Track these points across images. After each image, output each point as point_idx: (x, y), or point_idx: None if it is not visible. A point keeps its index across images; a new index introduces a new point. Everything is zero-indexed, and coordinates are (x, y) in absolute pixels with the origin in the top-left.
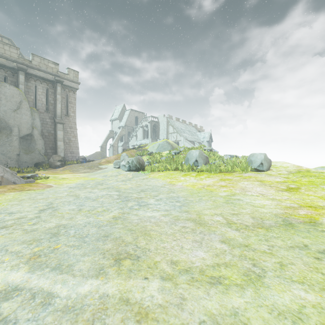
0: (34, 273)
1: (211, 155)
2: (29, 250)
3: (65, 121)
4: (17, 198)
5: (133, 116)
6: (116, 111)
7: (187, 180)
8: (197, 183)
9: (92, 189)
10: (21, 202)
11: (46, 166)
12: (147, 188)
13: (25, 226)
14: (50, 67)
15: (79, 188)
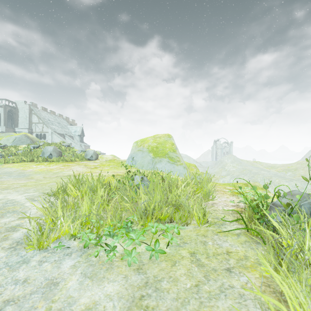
0: None
1: (67, 149)
2: None
3: None
4: None
5: None
6: None
7: (38, 167)
8: (45, 168)
9: None
10: None
11: None
12: (0, 173)
13: None
14: None
15: None
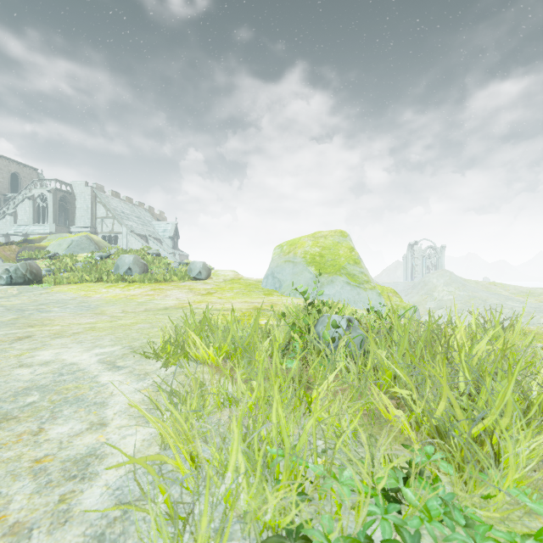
0: None
1: (156, 261)
2: None
3: None
4: None
5: (6, 171)
6: None
7: (110, 291)
8: (121, 294)
9: None
10: None
11: None
12: (48, 302)
13: None
14: None
15: None
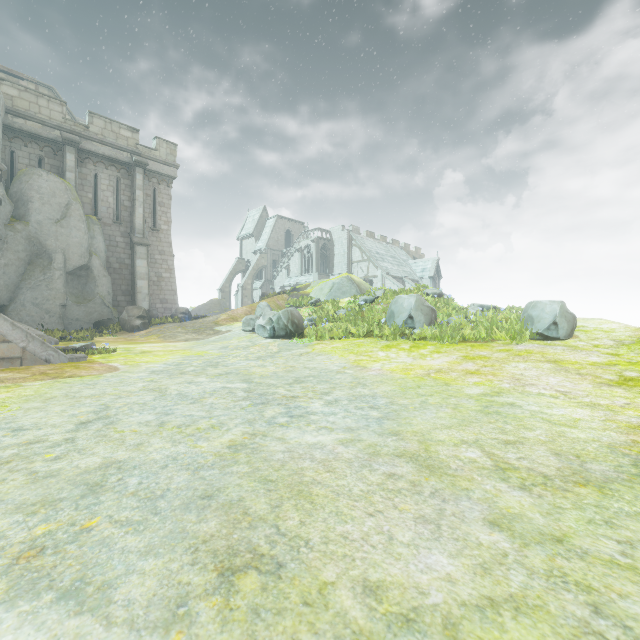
0: (12, 609)
1: (441, 305)
2: (24, 532)
3: (152, 240)
4: (42, 394)
5: (283, 229)
6: (248, 220)
7: (391, 357)
8: (414, 365)
9: (194, 376)
10: (47, 404)
11: (116, 327)
12: (307, 374)
13: (36, 462)
14: (123, 136)
15: (169, 374)
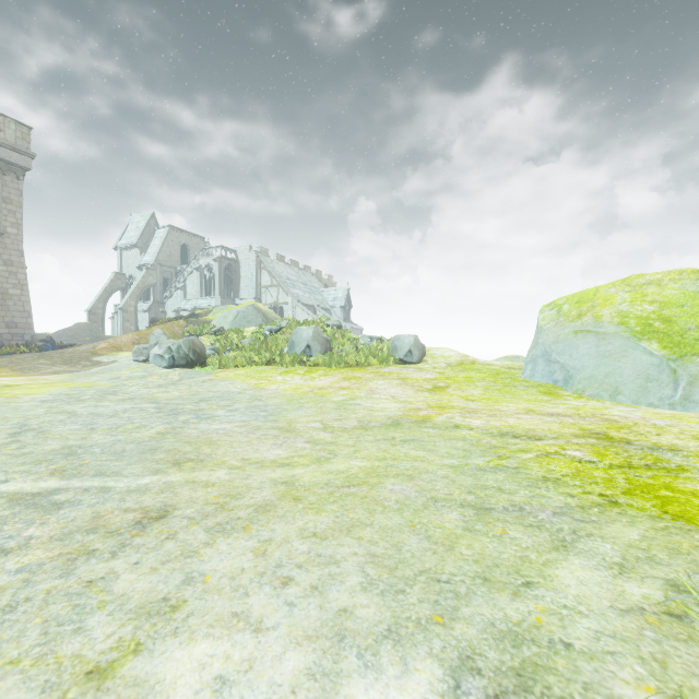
0: (72, 480)
1: (338, 335)
2: (43, 468)
3: None
4: None
5: (177, 243)
6: (130, 227)
7: (287, 380)
8: (304, 385)
9: (97, 402)
10: None
11: None
12: (211, 396)
13: (4, 451)
14: None
15: (66, 401)
